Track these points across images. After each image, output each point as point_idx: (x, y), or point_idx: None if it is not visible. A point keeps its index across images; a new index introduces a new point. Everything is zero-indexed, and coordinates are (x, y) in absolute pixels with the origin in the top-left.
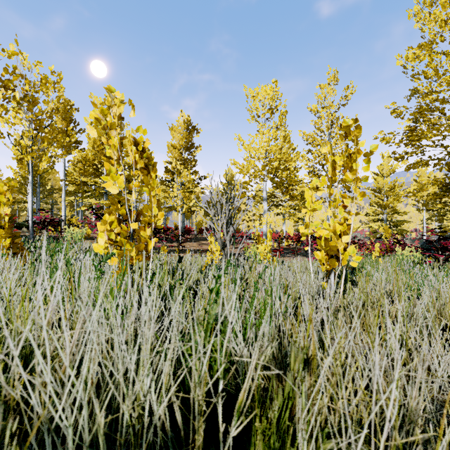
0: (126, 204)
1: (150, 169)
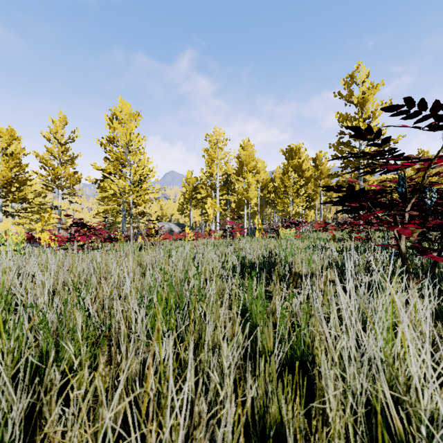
0: None
1: None
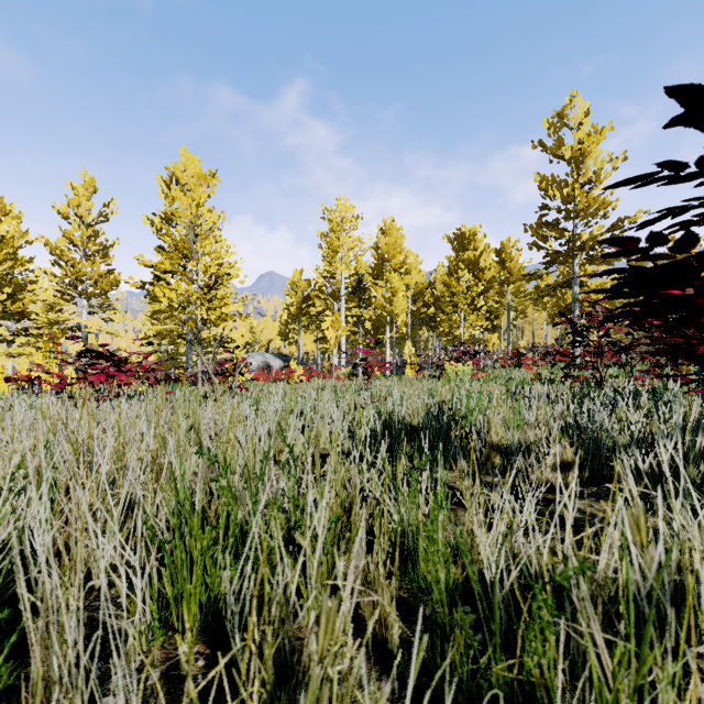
0: None
1: None
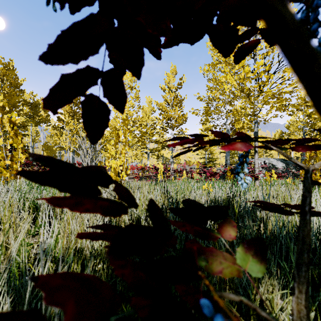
0: (4, 151)
1: (17, 135)
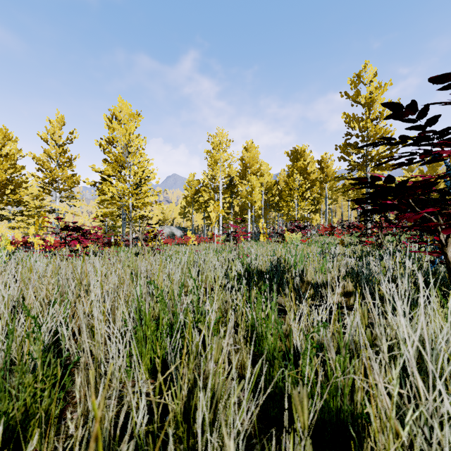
0: None
1: None
